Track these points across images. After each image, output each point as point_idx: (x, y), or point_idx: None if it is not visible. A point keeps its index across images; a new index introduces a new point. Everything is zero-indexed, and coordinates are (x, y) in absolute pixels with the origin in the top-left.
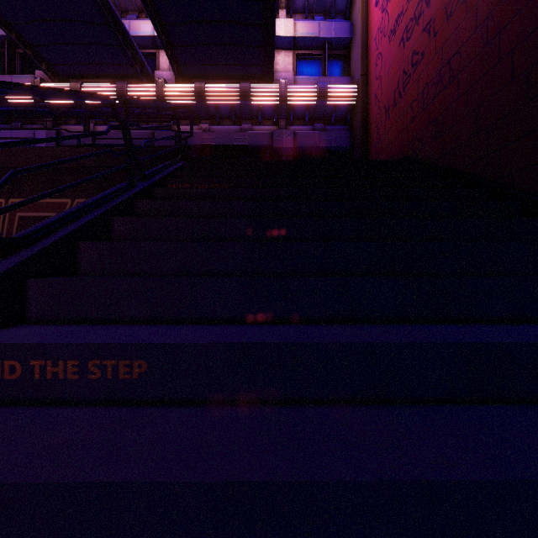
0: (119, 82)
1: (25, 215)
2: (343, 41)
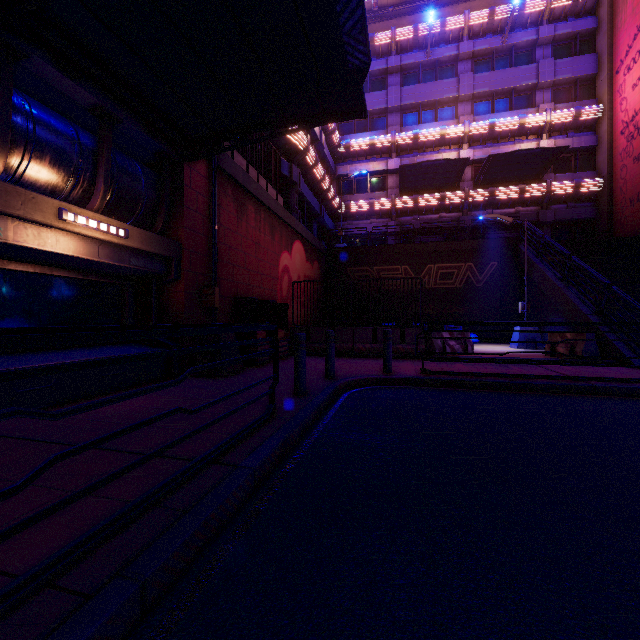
0: (442, 193)
1: (443, 271)
2: (590, 147)
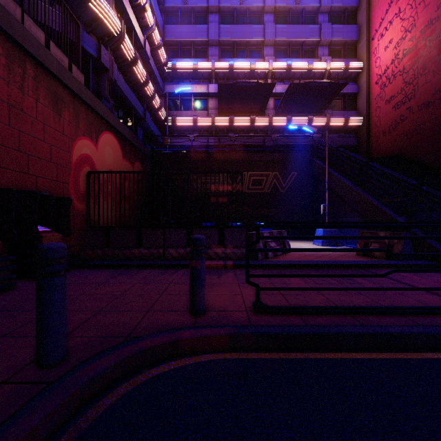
0: (252, 116)
1: (254, 178)
2: (353, 94)
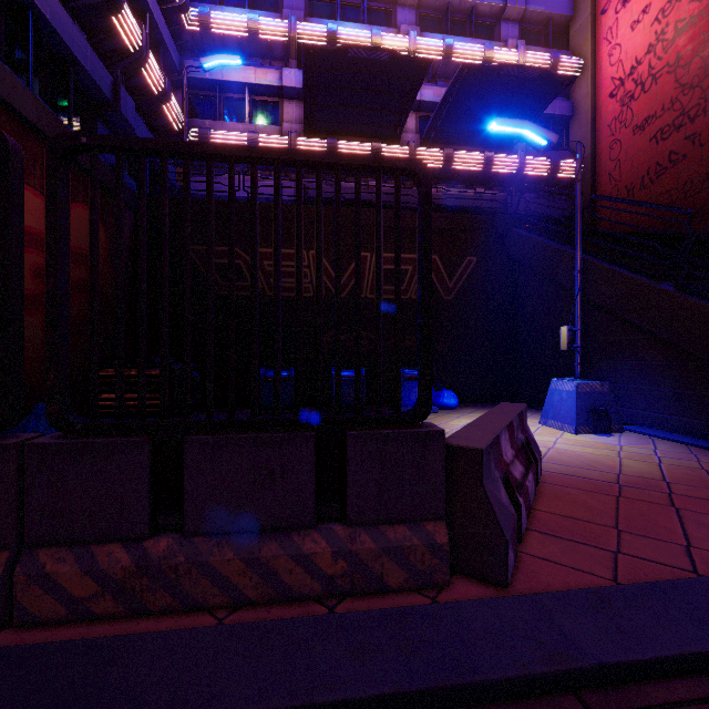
0: (375, 143)
1: (387, 268)
2: (564, 118)
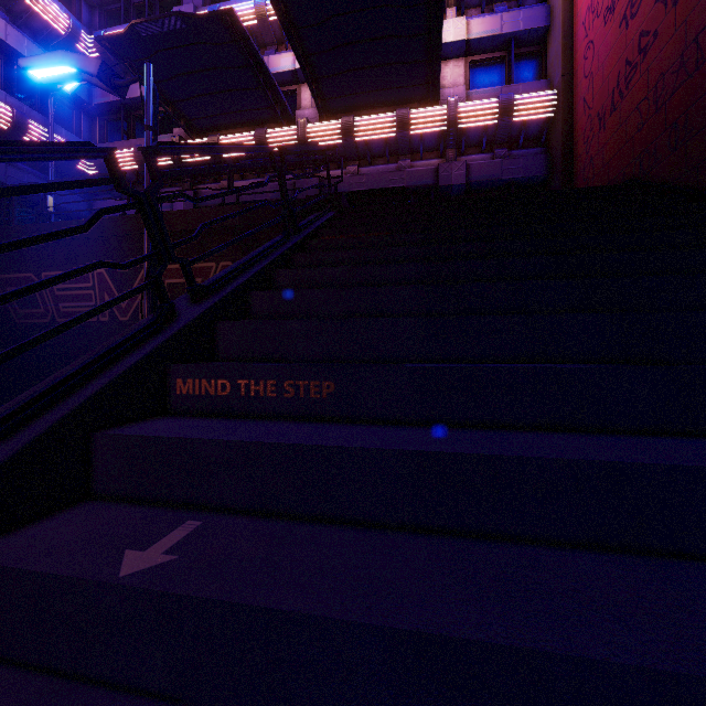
0: (258, 129)
1: (173, 282)
2: (536, 33)
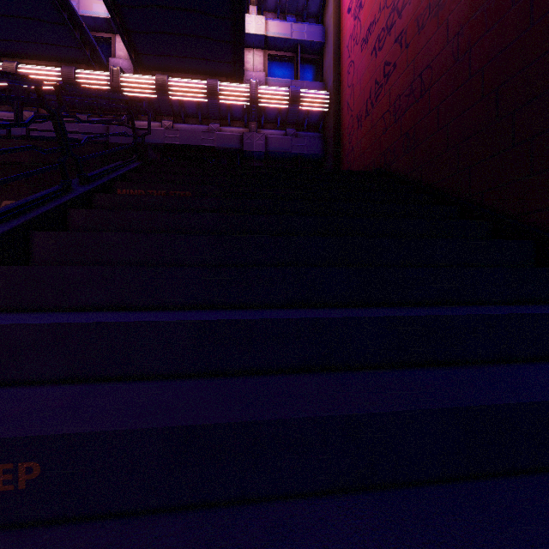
0: (66, 67)
1: None
2: (315, 46)
